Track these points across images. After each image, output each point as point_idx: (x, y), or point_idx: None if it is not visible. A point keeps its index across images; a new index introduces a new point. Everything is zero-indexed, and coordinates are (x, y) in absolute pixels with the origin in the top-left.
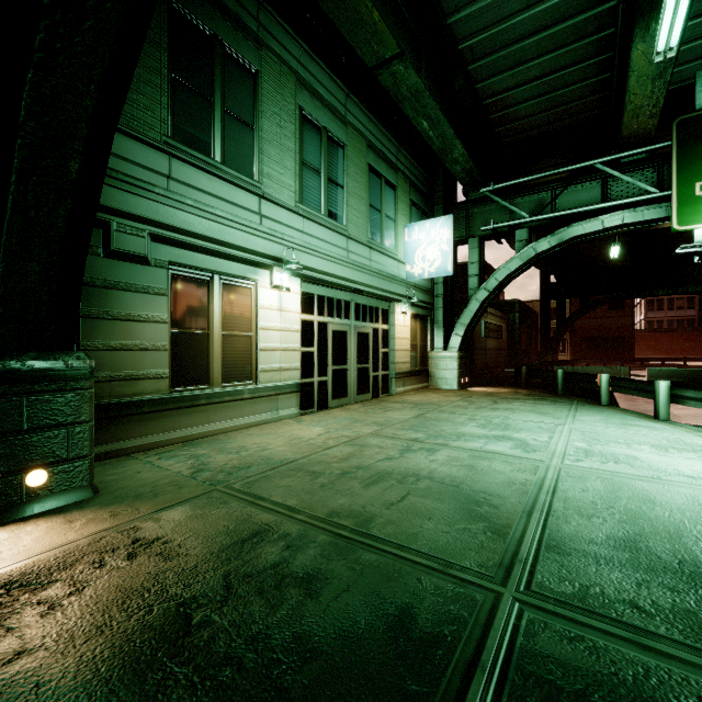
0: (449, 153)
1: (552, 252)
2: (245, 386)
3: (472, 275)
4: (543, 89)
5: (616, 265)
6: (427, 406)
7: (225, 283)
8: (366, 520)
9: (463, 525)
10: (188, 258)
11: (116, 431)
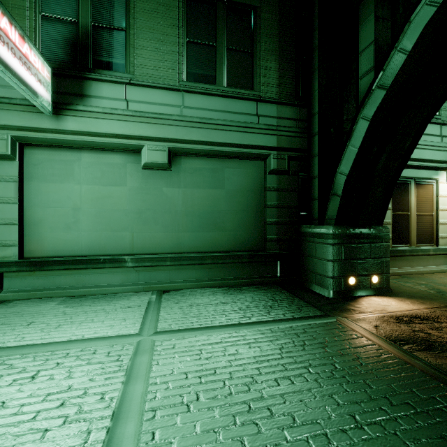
0: None
1: None
2: (429, 247)
3: None
4: None
5: None
6: None
7: (417, 183)
8: None
9: None
10: None
11: None
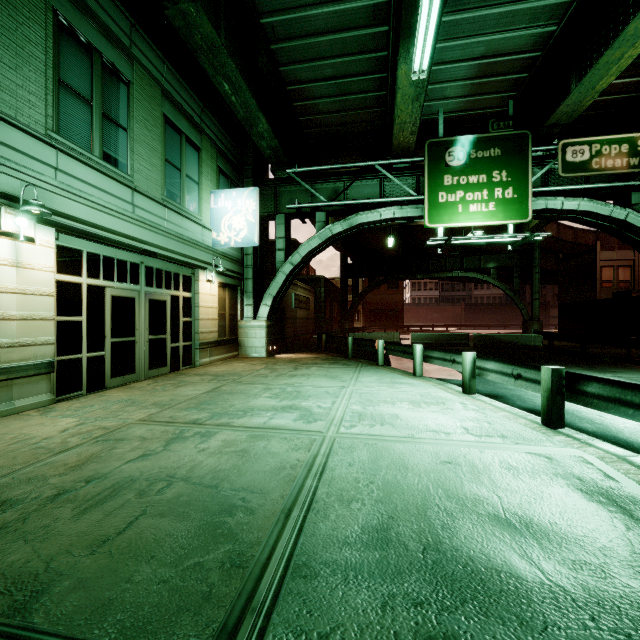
0: (254, 125)
1: (345, 235)
2: None
3: (279, 249)
4: (337, 90)
5: (393, 255)
6: (228, 377)
7: None
8: (38, 591)
9: (197, 558)
10: None
11: None
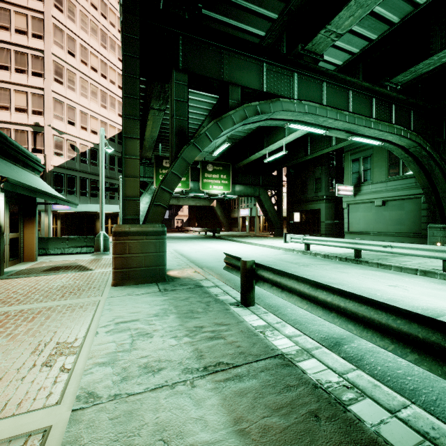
0: None
1: None
2: None
3: None
4: None
5: None
6: None
7: None
8: None
9: None
10: None
11: None
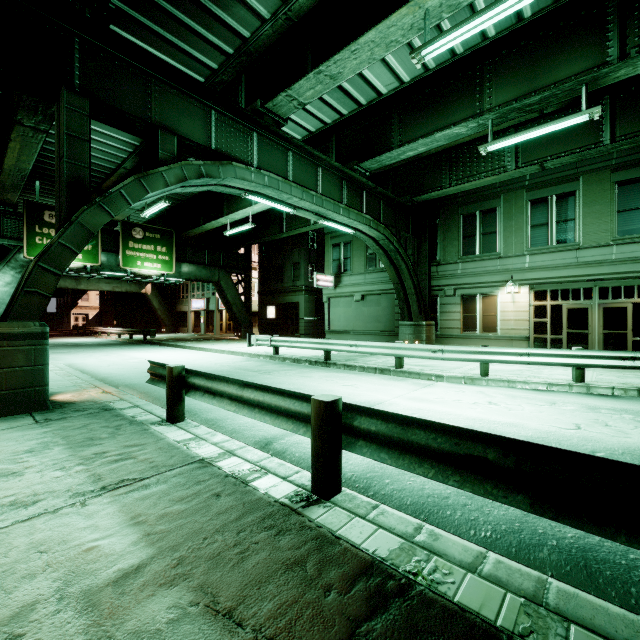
0: None
1: None
2: (493, 334)
3: None
4: None
5: None
6: None
7: (484, 296)
8: None
9: None
10: (467, 291)
11: (447, 341)
